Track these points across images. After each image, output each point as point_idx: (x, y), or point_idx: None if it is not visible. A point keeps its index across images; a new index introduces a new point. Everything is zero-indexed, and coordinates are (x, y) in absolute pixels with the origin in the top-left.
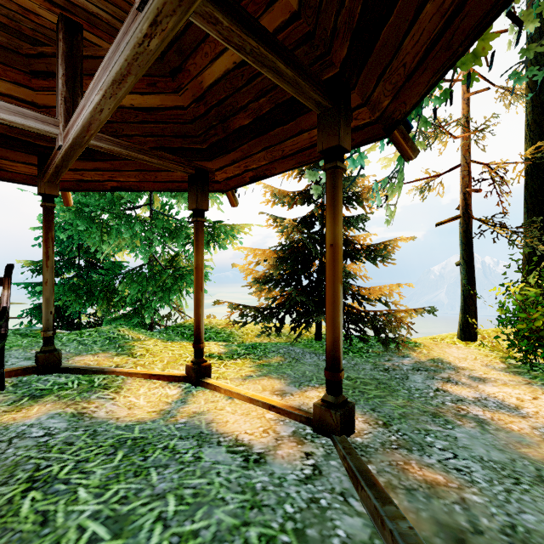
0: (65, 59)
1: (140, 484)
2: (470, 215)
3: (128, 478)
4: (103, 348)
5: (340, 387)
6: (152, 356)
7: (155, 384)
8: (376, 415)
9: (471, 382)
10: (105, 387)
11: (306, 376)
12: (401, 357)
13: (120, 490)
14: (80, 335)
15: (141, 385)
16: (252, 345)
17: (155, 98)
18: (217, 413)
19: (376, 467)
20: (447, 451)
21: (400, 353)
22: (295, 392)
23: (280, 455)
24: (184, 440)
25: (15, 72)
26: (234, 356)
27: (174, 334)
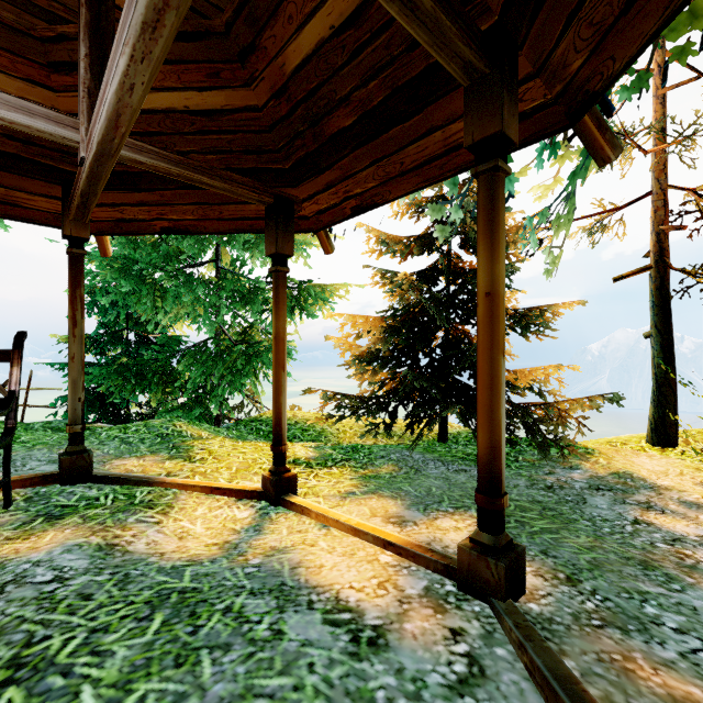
0: (90, 32)
1: (183, 682)
2: (667, 264)
3: (165, 668)
4: (152, 448)
5: (501, 520)
6: (216, 461)
7: (218, 502)
8: (551, 562)
9: (685, 509)
10: (149, 504)
11: (433, 496)
12: (568, 469)
13: (148, 693)
14: (124, 430)
15: (199, 503)
16: (351, 448)
17: (219, 95)
18: (306, 551)
19: (576, 663)
20: (689, 635)
21: (566, 462)
22: (419, 519)
23: (409, 631)
24: (257, 597)
25: (28, 65)
26: (327, 463)
27: (247, 431)
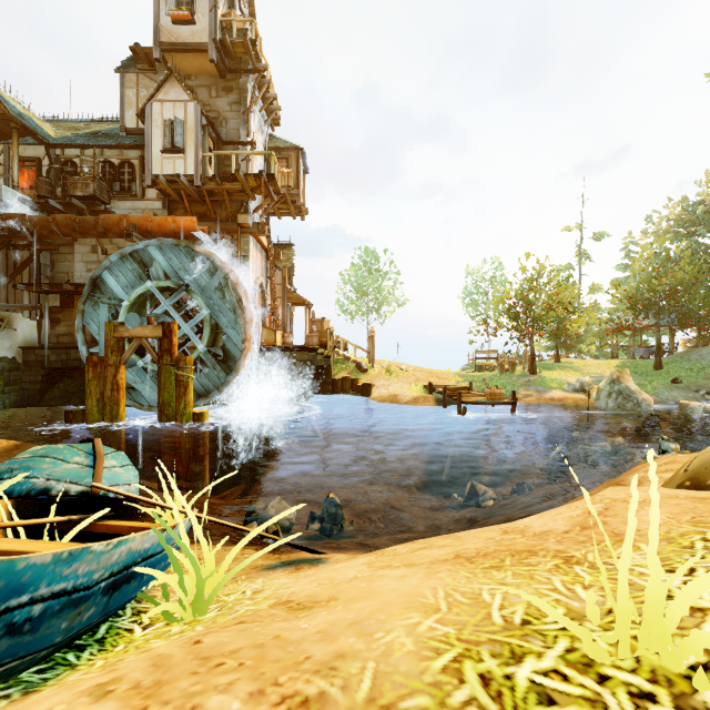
0: None
1: None
2: None
3: None
4: None
5: None
6: None
7: None
8: None
9: None
10: None
11: None
12: None
13: None
14: None
15: None
16: None
17: None
18: None
19: None
20: None
21: None
22: None
23: None
24: None
25: None
26: None
27: None
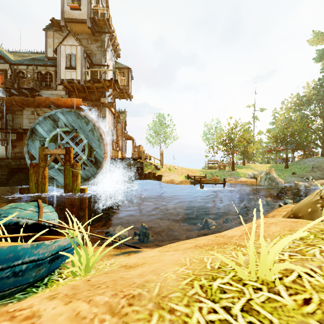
0: None
1: None
2: None
3: None
4: None
5: None
6: None
7: None
8: None
9: None
10: None
11: None
12: None
13: None
14: None
15: None
16: None
17: None
18: None
19: None
20: None
21: None
22: None
23: None
24: None
25: None
26: None
27: None
